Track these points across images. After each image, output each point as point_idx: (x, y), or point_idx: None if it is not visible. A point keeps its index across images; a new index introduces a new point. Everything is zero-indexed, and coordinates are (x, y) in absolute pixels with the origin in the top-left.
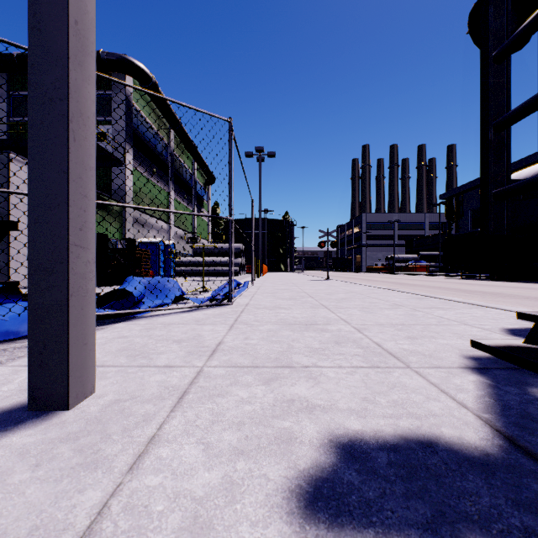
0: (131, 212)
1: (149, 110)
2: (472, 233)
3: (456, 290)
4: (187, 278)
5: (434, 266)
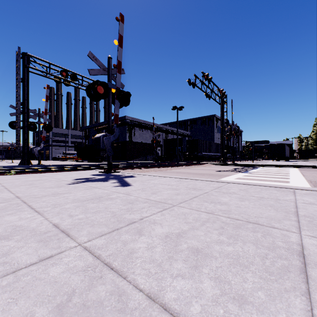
0: None
1: None
2: (92, 144)
3: None
4: None
5: None
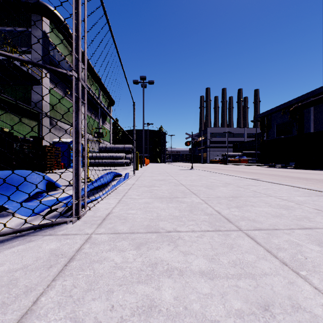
0: (47, 119)
1: (63, 48)
2: (277, 139)
3: (292, 177)
4: (91, 168)
5: (251, 160)
